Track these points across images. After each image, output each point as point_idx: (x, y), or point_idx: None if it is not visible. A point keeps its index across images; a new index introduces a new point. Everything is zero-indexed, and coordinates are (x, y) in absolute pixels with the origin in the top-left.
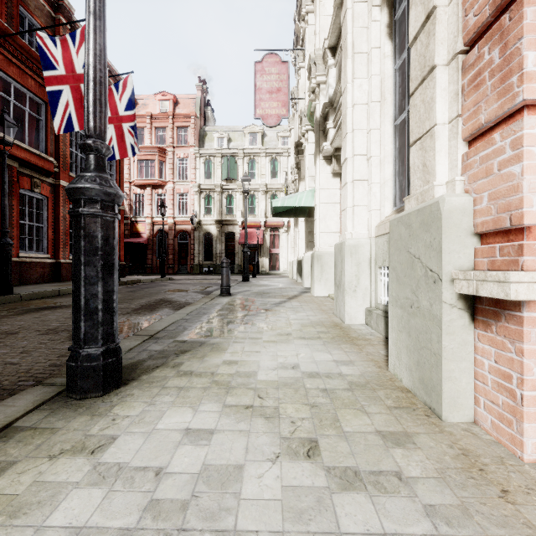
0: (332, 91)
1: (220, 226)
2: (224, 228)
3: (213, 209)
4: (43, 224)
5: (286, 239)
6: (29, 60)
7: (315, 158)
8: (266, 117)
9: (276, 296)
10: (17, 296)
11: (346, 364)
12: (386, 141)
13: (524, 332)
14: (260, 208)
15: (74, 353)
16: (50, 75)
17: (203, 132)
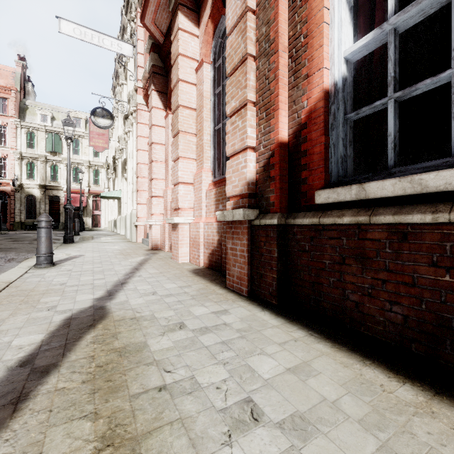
0: None
1: (44, 190)
2: (49, 192)
3: (37, 175)
4: None
5: (106, 204)
6: None
7: (121, 177)
8: (96, 147)
9: (103, 235)
10: None
11: (122, 241)
12: None
13: (138, 228)
14: (84, 178)
15: (66, 236)
16: None
17: (23, 105)
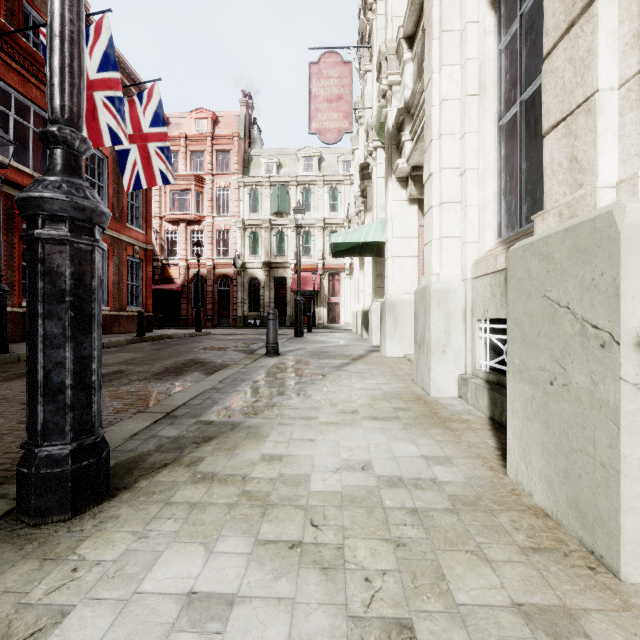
0: (409, 93)
1: (269, 270)
2: (274, 272)
3: (261, 249)
4: None
5: (348, 286)
6: (34, 66)
7: (386, 181)
8: (324, 132)
9: (337, 356)
10: (13, 355)
11: (441, 463)
12: (487, 147)
13: None
14: (317, 247)
15: (28, 453)
16: None
17: (248, 157)
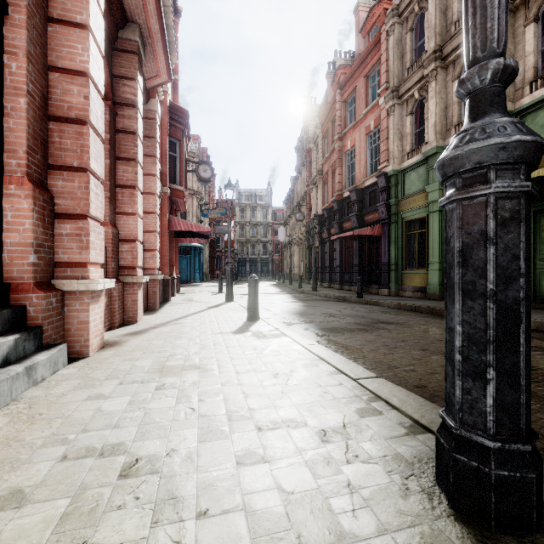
0: None
1: None
2: None
3: None
4: None
5: None
6: None
7: None
8: None
9: None
10: None
11: None
12: None
13: None
14: None
15: None
16: None
17: None
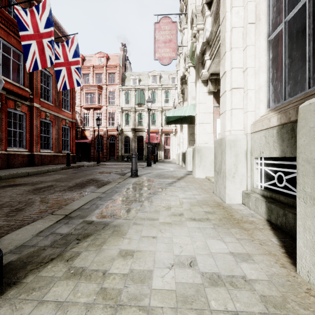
0: (208, 34)
1: (134, 132)
2: (137, 133)
3: (130, 122)
4: (23, 130)
5: (174, 140)
6: (12, 26)
7: (195, 82)
8: (162, 59)
9: (169, 177)
10: None
11: (245, 260)
12: (261, 53)
13: None
14: (158, 121)
15: None
16: (23, 34)
17: (124, 76)
